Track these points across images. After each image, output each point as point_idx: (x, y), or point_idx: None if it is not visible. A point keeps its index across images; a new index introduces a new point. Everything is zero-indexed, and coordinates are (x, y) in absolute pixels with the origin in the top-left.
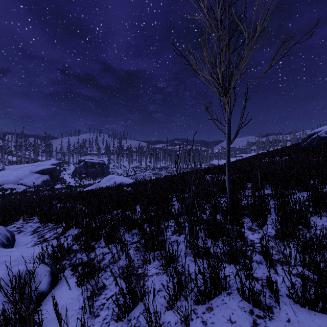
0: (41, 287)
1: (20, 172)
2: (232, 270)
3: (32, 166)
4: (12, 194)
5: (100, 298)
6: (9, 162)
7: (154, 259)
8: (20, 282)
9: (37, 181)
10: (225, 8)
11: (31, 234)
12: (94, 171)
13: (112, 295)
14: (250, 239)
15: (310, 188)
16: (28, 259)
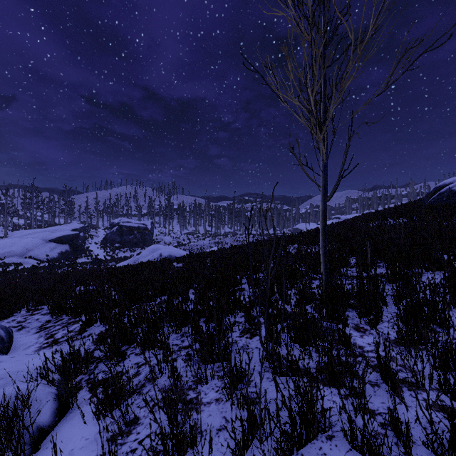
0: (41, 419)
1: (29, 241)
2: (333, 396)
3: (46, 232)
4: (17, 272)
5: (129, 439)
6: (14, 227)
7: (213, 376)
8: (5, 415)
9: (52, 253)
10: (318, 0)
11: (36, 331)
12: (132, 239)
13: (147, 435)
14: (358, 345)
15: (444, 266)
16: (24, 375)
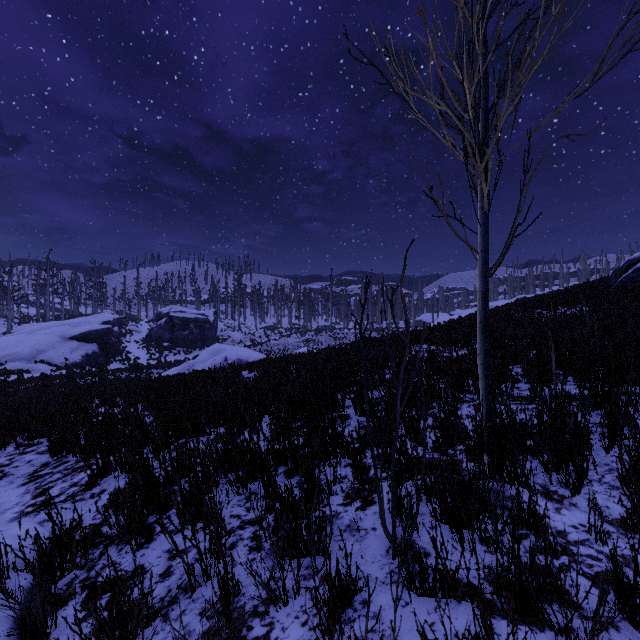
0: None
1: (41, 339)
2: None
3: (66, 326)
4: (21, 383)
5: None
6: (22, 318)
7: (298, 590)
8: None
9: (74, 356)
10: None
11: (23, 483)
12: (187, 336)
13: None
14: (556, 530)
15: None
16: None
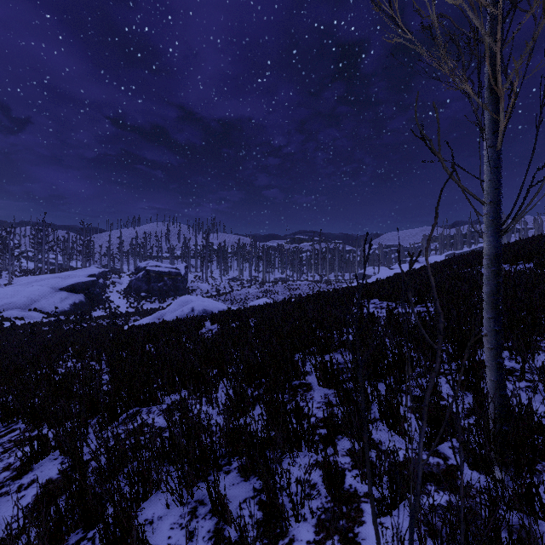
0: None
1: (35, 290)
2: None
3: (57, 279)
4: (13, 330)
5: None
6: (22, 271)
7: None
8: None
9: (63, 305)
10: None
11: None
12: (161, 287)
13: None
14: None
15: None
16: None
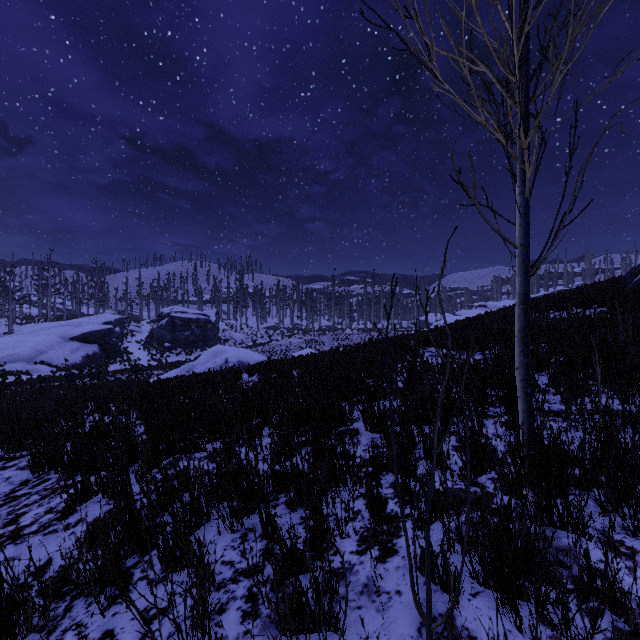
0: None
1: (41, 339)
2: None
3: (66, 327)
4: (19, 385)
5: None
6: (24, 318)
7: None
8: None
9: (74, 357)
10: None
11: None
12: (188, 337)
13: None
14: (638, 603)
15: None
16: None
